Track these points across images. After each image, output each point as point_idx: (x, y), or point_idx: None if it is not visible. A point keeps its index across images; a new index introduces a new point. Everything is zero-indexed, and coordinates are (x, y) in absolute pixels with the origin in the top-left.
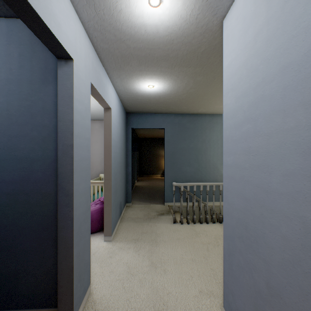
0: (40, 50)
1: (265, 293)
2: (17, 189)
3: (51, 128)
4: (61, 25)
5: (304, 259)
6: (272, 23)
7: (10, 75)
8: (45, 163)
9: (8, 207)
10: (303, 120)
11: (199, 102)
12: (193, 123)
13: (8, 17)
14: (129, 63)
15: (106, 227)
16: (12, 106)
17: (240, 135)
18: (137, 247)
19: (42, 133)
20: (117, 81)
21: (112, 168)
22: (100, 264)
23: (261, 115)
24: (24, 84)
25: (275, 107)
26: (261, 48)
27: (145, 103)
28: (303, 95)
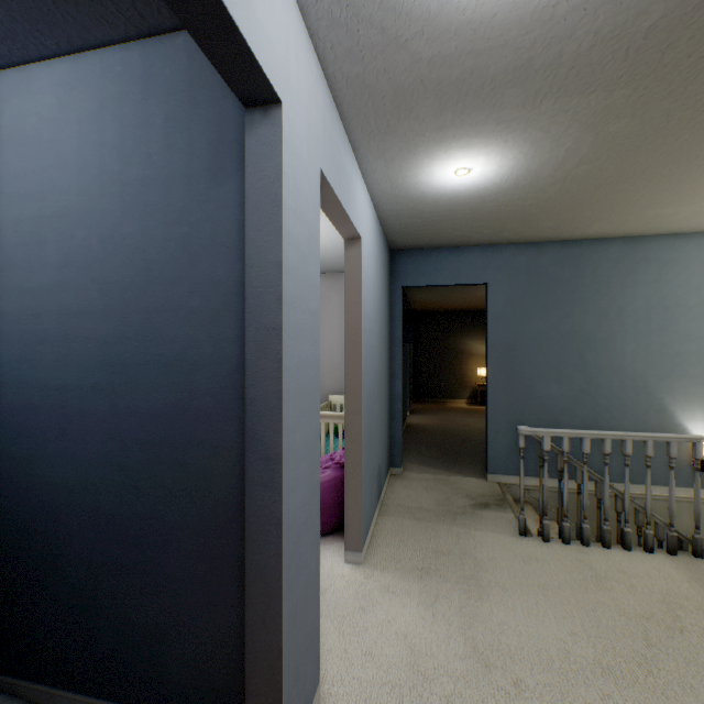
0: (207, 101)
1: None
2: (162, 433)
3: (230, 286)
4: (254, 4)
5: None
6: None
7: (148, 170)
8: (218, 373)
9: (145, 473)
10: None
11: (597, 203)
12: (570, 265)
13: (145, 36)
14: (410, 112)
15: (349, 528)
16: (152, 240)
17: None
18: (427, 593)
19: (211, 300)
20: (377, 168)
21: (364, 386)
22: (339, 624)
23: None
24: (175, 187)
25: None
26: None
27: (440, 222)
28: None
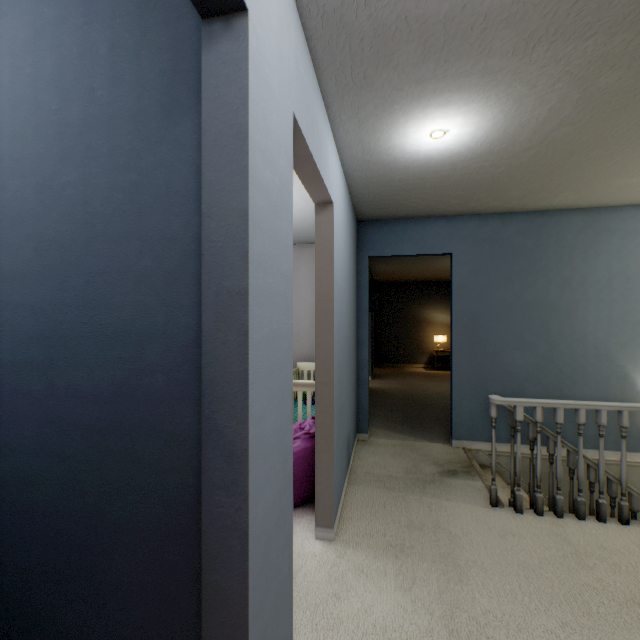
0: (159, 23)
1: None
2: (106, 417)
3: (187, 244)
4: None
5: None
6: None
7: (90, 107)
8: (172, 346)
9: (87, 464)
10: None
11: (568, 171)
12: (534, 235)
13: None
14: (390, 60)
15: (320, 503)
16: (95, 190)
17: None
18: (404, 575)
19: (164, 260)
20: (349, 129)
21: (335, 355)
22: (312, 615)
23: None
24: (122, 127)
25: None
26: None
27: (408, 191)
28: None
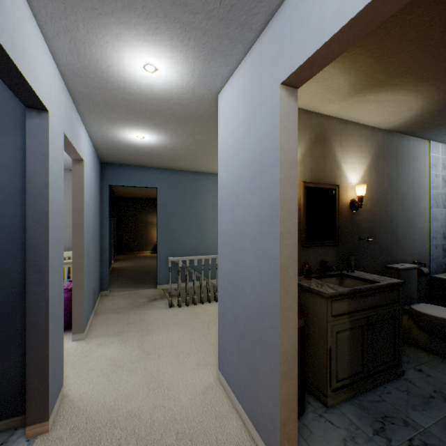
0: None
1: (243, 332)
2: None
3: (11, 189)
4: (40, 76)
5: (260, 294)
6: (246, 124)
7: None
8: (1, 234)
9: None
10: (259, 200)
11: (201, 160)
12: (195, 183)
13: None
14: (113, 111)
15: (76, 321)
16: None
17: (229, 207)
18: (123, 339)
19: None
20: (94, 125)
21: (86, 241)
22: (72, 365)
23: (241, 192)
24: None
25: (248, 188)
26: (241, 139)
27: (131, 154)
28: (259, 184)
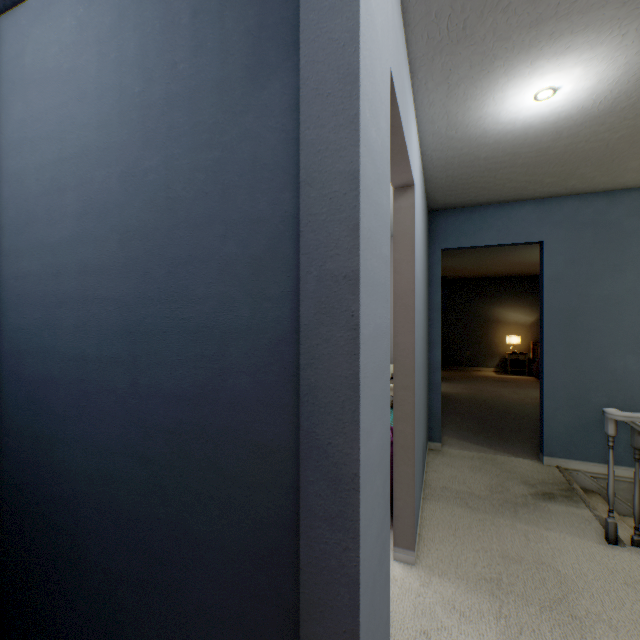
0: None
1: None
2: (188, 420)
3: (275, 224)
4: None
5: None
6: None
7: (172, 84)
8: (258, 343)
9: (169, 470)
10: None
11: None
12: None
13: None
14: None
15: (399, 520)
16: (176, 173)
17: None
18: (506, 619)
19: (249, 245)
20: (435, 99)
21: (415, 357)
22: None
23: None
24: (204, 100)
25: None
26: None
27: (494, 171)
28: None
